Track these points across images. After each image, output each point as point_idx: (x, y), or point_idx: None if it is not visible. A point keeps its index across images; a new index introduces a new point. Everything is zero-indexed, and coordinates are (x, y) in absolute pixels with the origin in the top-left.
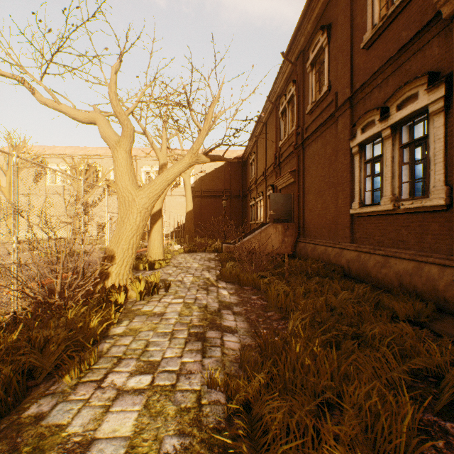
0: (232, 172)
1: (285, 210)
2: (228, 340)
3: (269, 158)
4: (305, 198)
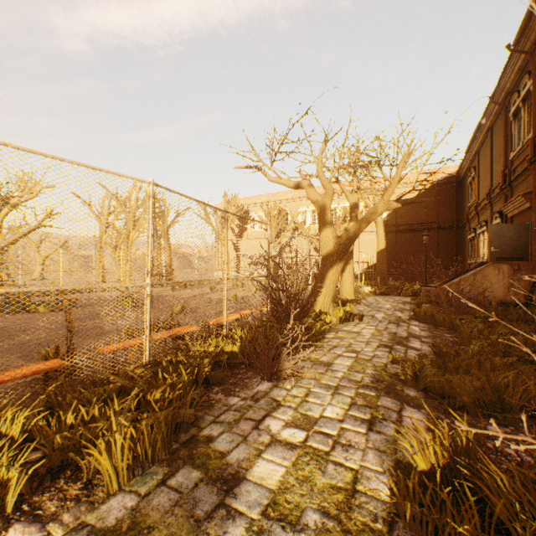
0: (440, 197)
1: (515, 245)
2: (411, 352)
3: (495, 175)
4: None
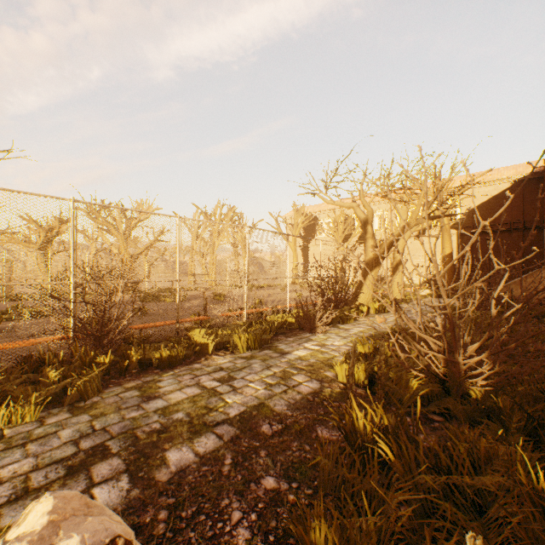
0: (525, 195)
1: None
2: None
3: None
4: None
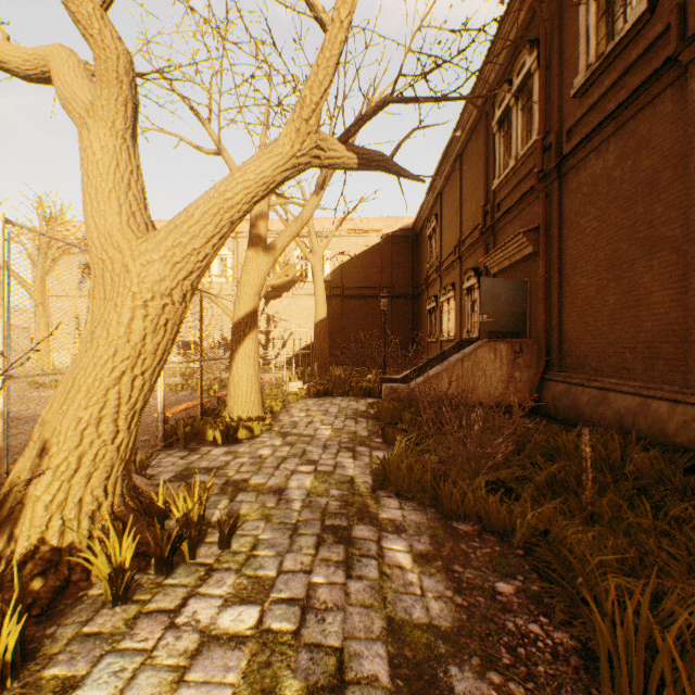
0: (395, 255)
1: (512, 313)
2: None
3: (467, 219)
4: (565, 285)
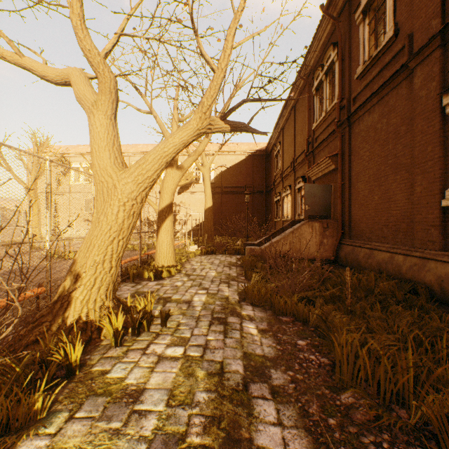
0: (254, 166)
1: (323, 204)
2: None
3: (298, 146)
4: (352, 188)
